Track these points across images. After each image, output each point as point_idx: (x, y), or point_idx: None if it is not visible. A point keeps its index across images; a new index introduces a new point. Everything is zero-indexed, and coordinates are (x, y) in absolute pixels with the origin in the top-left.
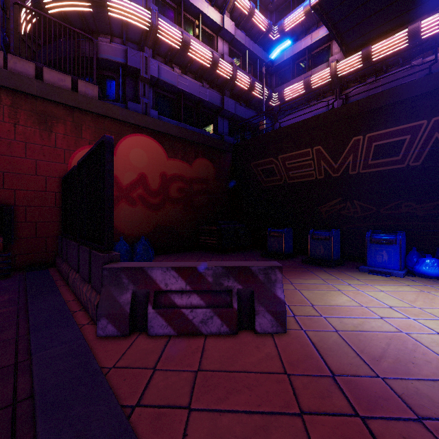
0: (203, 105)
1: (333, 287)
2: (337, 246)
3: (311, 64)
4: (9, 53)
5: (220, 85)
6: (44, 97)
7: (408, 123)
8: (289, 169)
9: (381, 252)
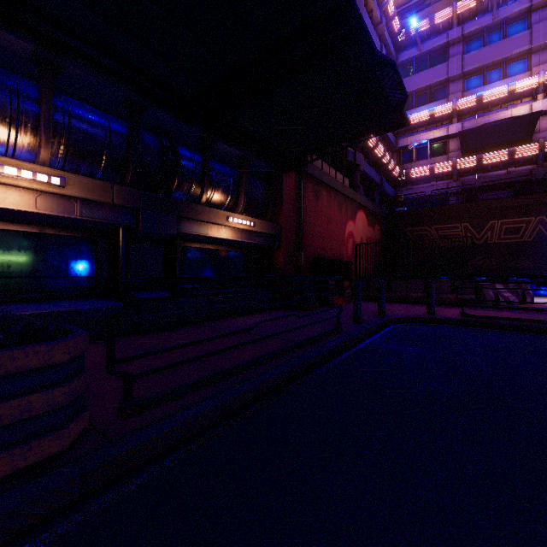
0: (370, 184)
1: None
2: None
3: (430, 152)
4: (330, 166)
5: (377, 167)
6: (342, 192)
7: (524, 217)
8: (441, 236)
9: None
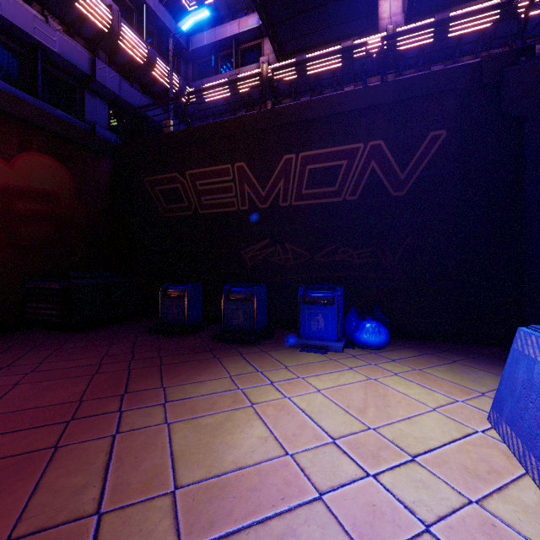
0: (48, 59)
1: (244, 398)
2: (263, 309)
3: (240, 62)
4: None
5: (89, 37)
6: None
7: (345, 144)
8: (201, 193)
9: (317, 316)
